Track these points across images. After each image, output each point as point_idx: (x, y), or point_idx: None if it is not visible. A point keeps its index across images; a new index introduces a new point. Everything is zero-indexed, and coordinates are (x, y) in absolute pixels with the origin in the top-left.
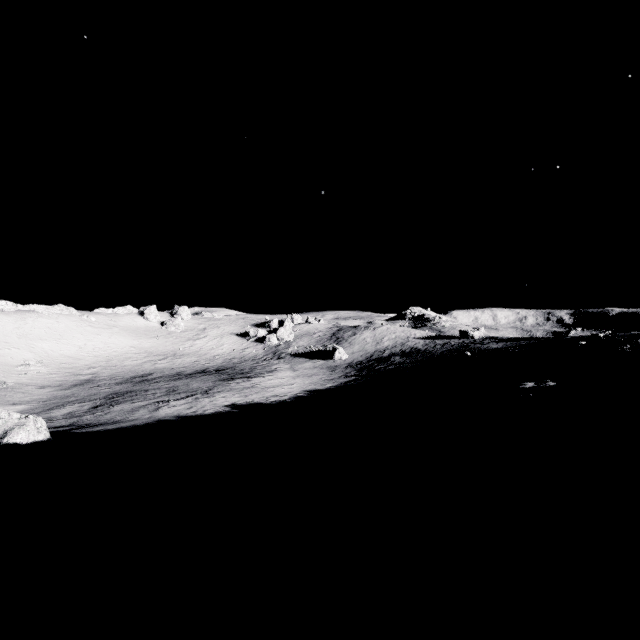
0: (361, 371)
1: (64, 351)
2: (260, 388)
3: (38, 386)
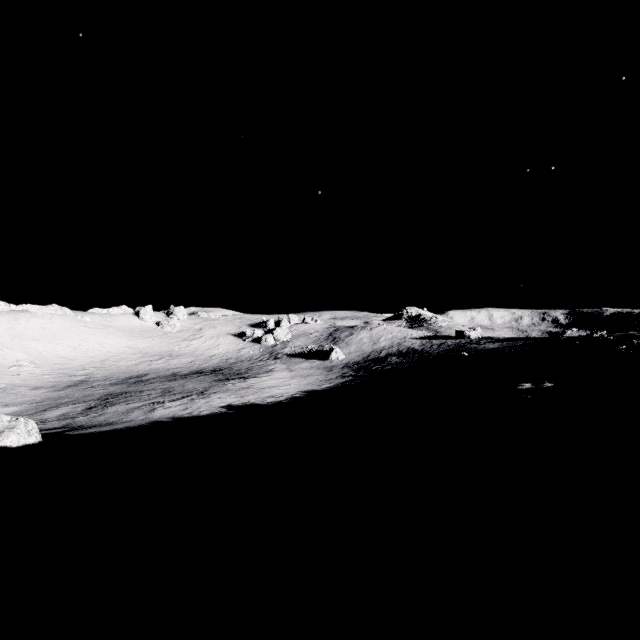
0: (358, 371)
1: (58, 352)
2: (256, 389)
3: (31, 387)
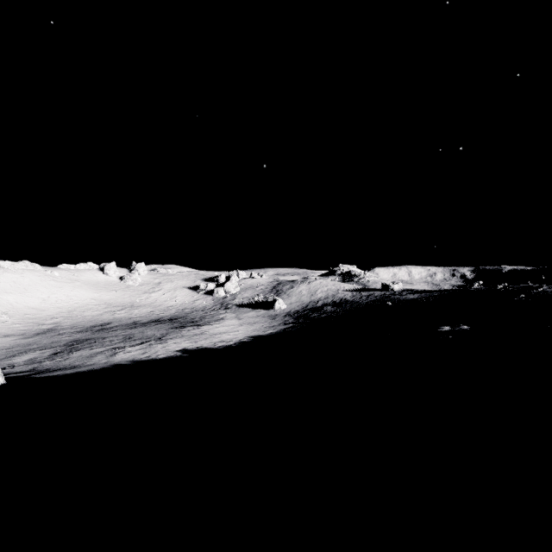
0: (298, 319)
1: (28, 303)
2: (208, 335)
3: (2, 335)
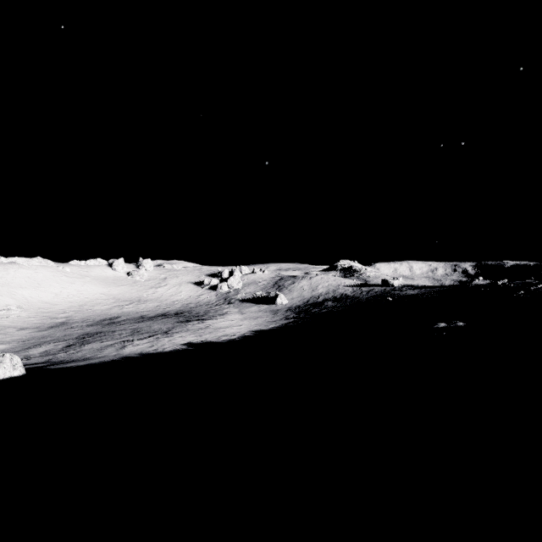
0: (299, 314)
1: (42, 297)
2: (213, 329)
3: (18, 328)
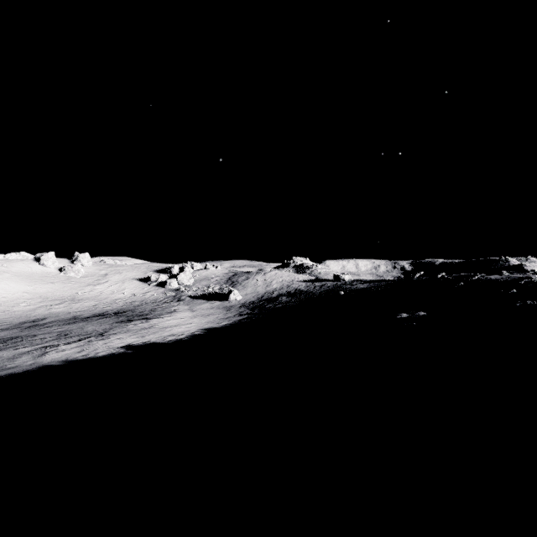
0: (253, 310)
1: None
2: (158, 328)
3: None
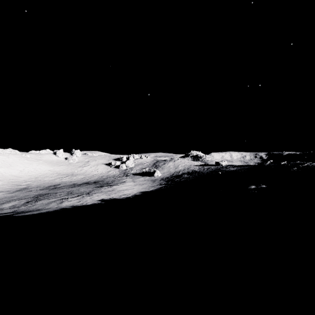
0: (168, 182)
1: (12, 173)
2: (116, 191)
3: None
